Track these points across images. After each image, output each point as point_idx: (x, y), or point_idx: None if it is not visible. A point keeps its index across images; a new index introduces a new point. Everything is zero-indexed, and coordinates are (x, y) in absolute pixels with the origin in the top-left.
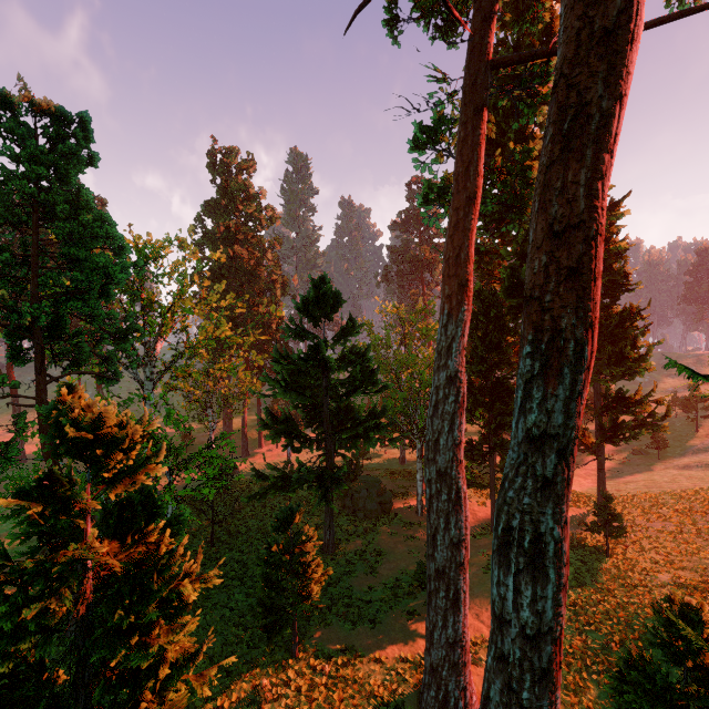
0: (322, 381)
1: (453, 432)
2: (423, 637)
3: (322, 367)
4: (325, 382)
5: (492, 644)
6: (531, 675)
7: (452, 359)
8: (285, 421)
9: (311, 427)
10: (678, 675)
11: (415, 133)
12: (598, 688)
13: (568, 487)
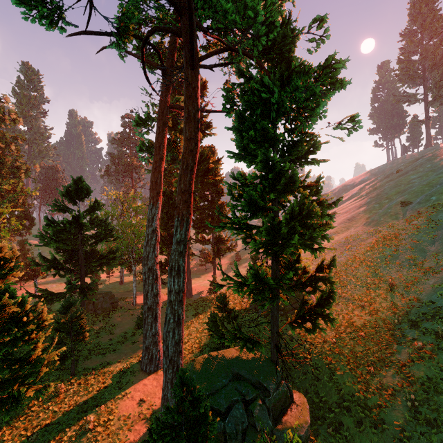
0: (79, 236)
1: (155, 252)
2: (140, 348)
3: (79, 228)
4: (80, 236)
5: (168, 300)
6: (177, 302)
7: (154, 223)
8: (54, 260)
9: (69, 263)
10: (229, 326)
11: (136, 119)
12: (206, 340)
13: (186, 253)
